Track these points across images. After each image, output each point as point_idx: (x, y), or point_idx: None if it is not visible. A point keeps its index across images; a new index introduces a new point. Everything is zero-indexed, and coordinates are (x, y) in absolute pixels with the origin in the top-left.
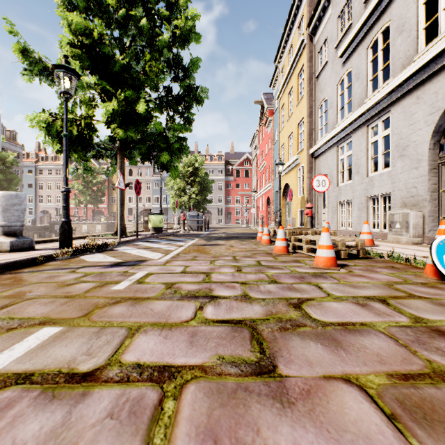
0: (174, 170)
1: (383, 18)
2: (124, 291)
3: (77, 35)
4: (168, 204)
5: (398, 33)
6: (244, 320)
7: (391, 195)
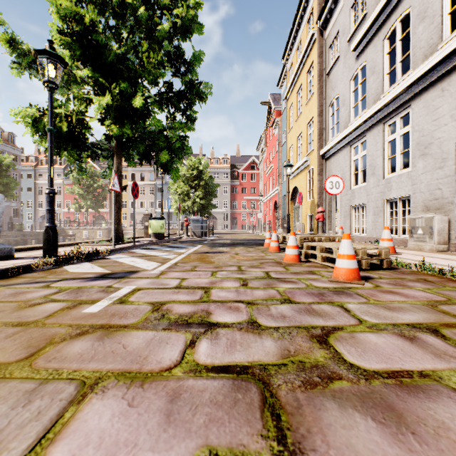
0: (175, 172)
1: (402, 5)
2: (98, 315)
3: (67, 23)
4: (170, 208)
5: (420, 20)
6: (251, 367)
7: (411, 197)
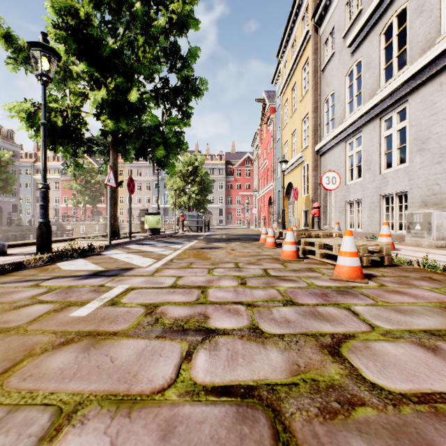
0: (170, 167)
1: None
2: (86, 320)
3: (62, 17)
4: (166, 203)
5: (417, 14)
6: (257, 388)
7: (408, 193)
